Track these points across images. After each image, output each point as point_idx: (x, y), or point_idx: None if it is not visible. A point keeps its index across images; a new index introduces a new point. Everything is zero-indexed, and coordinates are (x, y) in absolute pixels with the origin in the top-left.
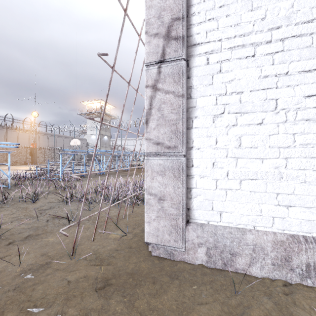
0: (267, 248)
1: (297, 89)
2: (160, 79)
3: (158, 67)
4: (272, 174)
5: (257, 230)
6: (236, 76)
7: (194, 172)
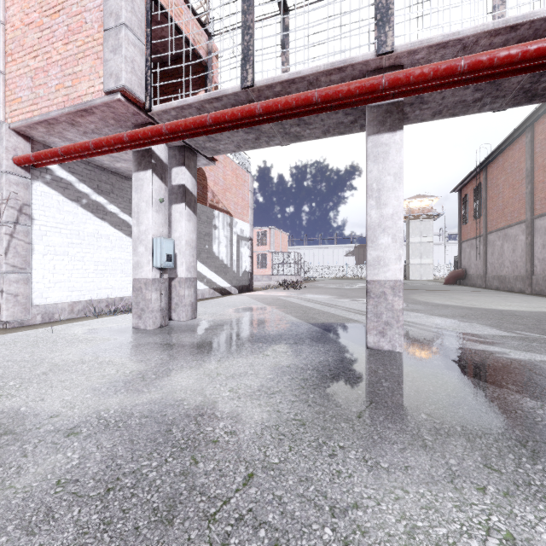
0: (67, 308)
1: (75, 249)
2: (16, 232)
3: (15, 226)
4: (67, 280)
5: (62, 303)
6: (54, 239)
7: (33, 281)
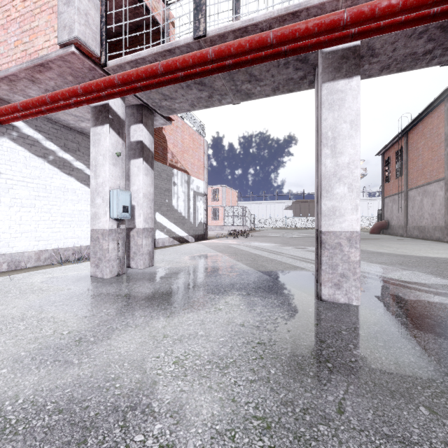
0: (33, 256)
1: (42, 202)
2: None
3: None
4: (34, 230)
5: (29, 251)
6: (20, 192)
7: None
